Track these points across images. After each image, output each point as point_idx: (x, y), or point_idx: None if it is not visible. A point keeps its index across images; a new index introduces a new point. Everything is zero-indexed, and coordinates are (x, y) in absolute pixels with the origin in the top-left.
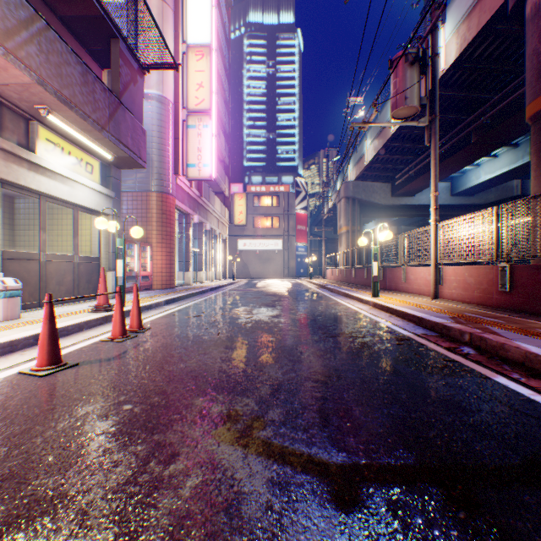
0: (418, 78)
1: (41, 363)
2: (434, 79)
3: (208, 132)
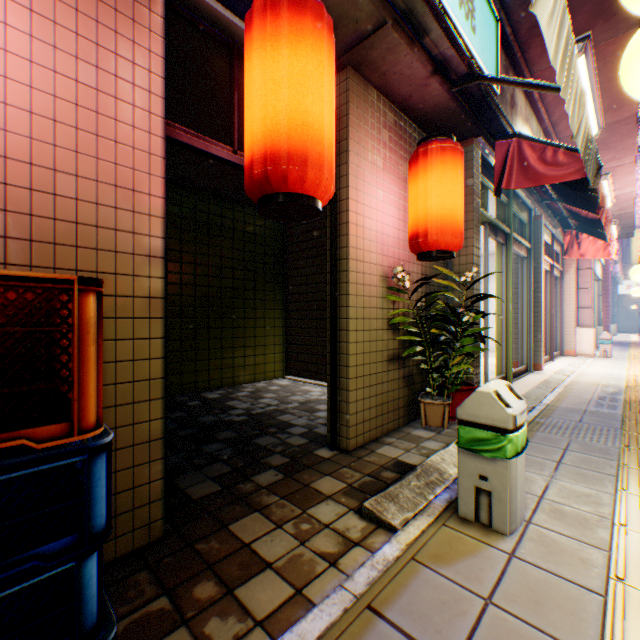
0: None
1: None
2: None
3: None
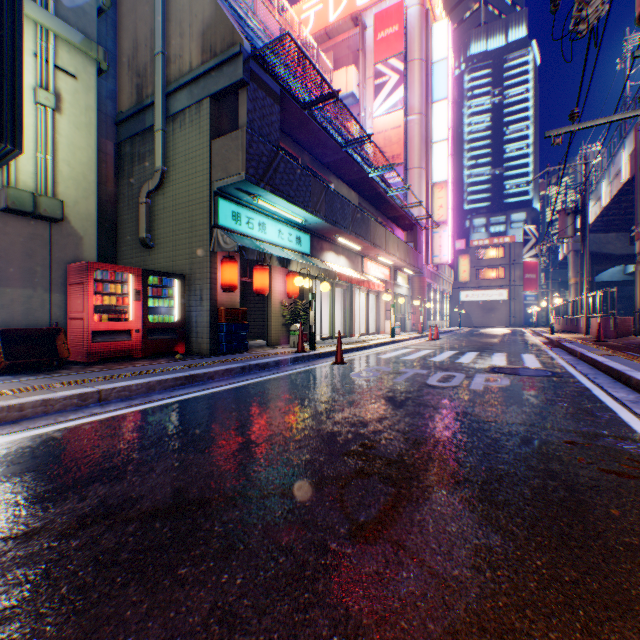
0: (571, 221)
1: (429, 339)
2: (584, 218)
3: (445, 234)
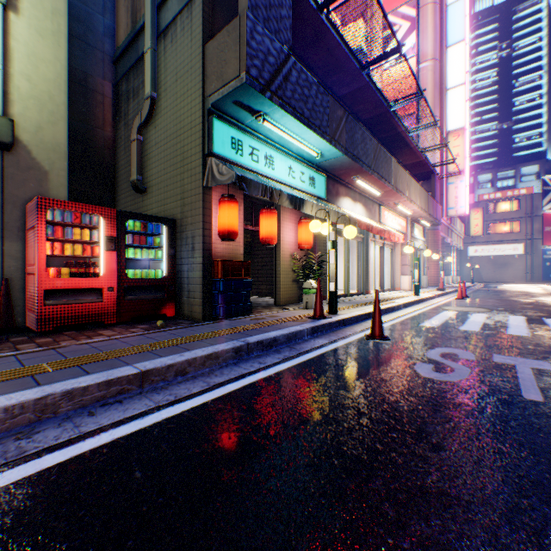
0: None
1: (458, 297)
2: None
3: (462, 185)
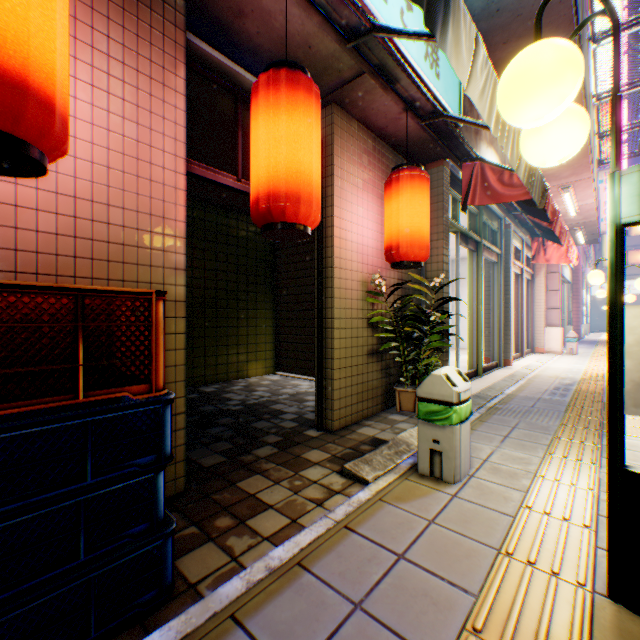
0: None
1: None
2: None
3: None
